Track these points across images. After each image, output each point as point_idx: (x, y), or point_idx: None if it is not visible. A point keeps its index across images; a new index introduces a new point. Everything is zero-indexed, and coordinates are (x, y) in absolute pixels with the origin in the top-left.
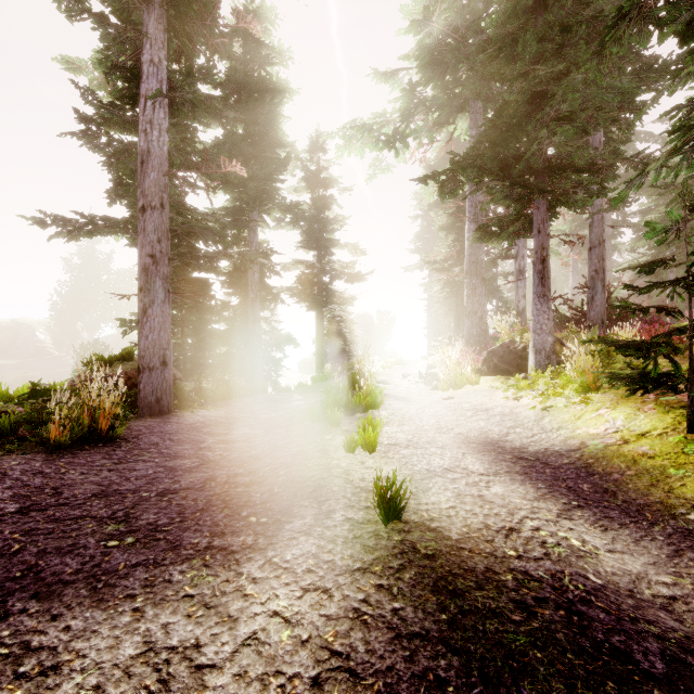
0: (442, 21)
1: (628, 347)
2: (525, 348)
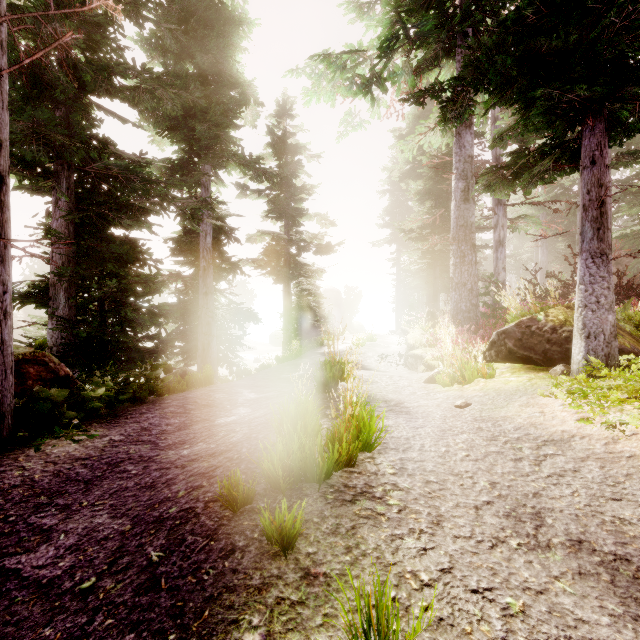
0: None
1: None
2: (555, 329)
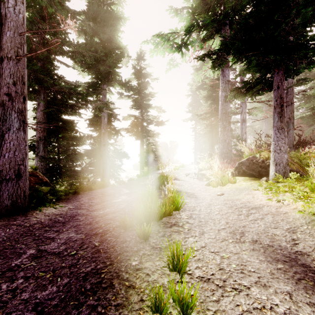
0: None
1: None
2: (263, 161)
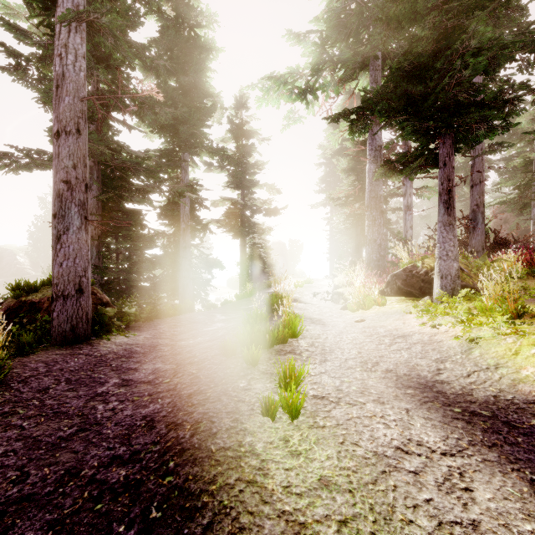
0: None
1: None
2: (427, 272)
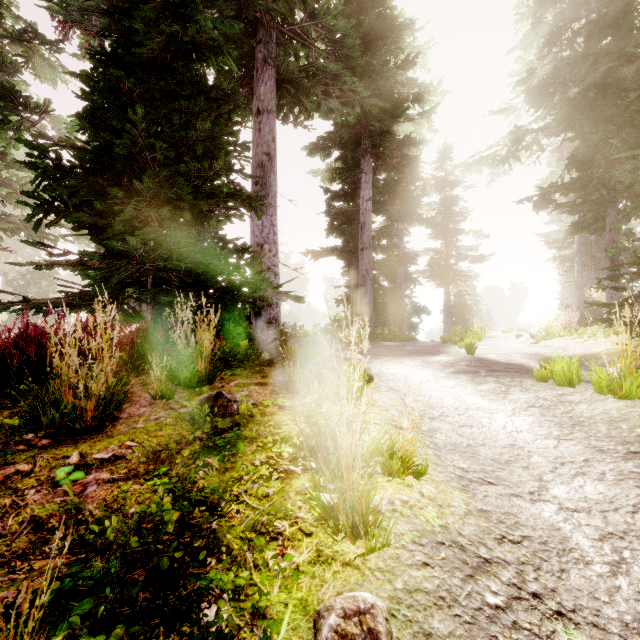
0: (545, 69)
1: (598, 305)
2: None
